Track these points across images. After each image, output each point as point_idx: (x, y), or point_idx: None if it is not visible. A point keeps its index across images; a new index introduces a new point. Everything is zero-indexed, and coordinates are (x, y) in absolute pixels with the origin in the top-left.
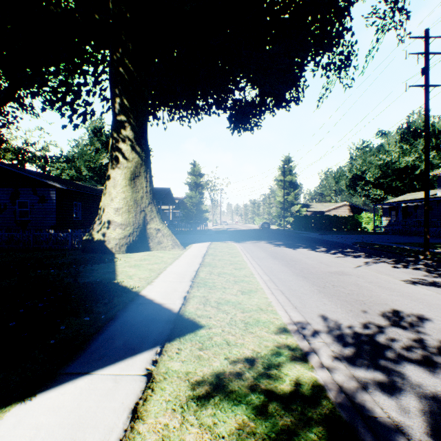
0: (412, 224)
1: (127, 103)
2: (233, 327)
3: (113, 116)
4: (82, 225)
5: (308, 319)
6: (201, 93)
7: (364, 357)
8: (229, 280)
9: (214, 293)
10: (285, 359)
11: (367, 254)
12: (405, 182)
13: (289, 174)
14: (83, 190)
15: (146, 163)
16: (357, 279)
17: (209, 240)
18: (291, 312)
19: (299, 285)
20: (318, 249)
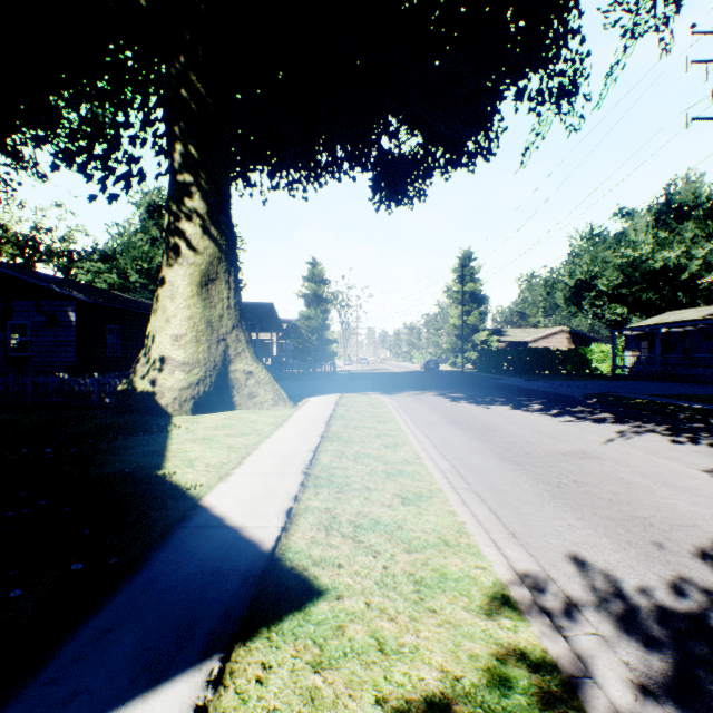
0: (677, 364)
1: (194, 152)
2: (391, 595)
3: (170, 174)
4: (122, 365)
5: (546, 566)
6: (325, 140)
7: (709, 688)
8: (376, 470)
9: (348, 502)
10: (526, 704)
11: (616, 416)
12: (663, 294)
13: (469, 281)
14: (123, 305)
15: (228, 257)
16: (617, 467)
17: (337, 390)
18: (506, 547)
19: (510, 481)
20: (528, 406)
